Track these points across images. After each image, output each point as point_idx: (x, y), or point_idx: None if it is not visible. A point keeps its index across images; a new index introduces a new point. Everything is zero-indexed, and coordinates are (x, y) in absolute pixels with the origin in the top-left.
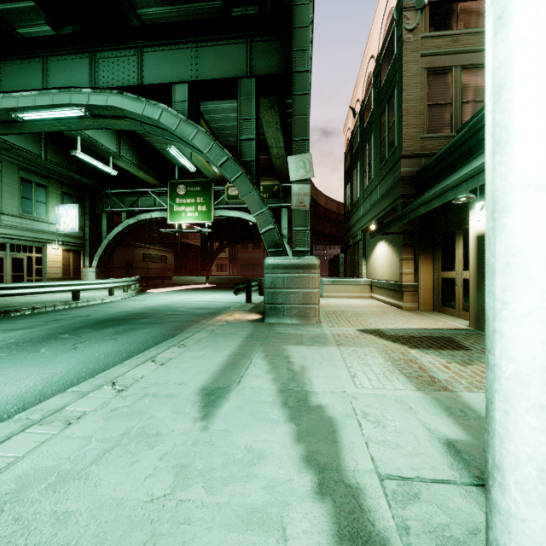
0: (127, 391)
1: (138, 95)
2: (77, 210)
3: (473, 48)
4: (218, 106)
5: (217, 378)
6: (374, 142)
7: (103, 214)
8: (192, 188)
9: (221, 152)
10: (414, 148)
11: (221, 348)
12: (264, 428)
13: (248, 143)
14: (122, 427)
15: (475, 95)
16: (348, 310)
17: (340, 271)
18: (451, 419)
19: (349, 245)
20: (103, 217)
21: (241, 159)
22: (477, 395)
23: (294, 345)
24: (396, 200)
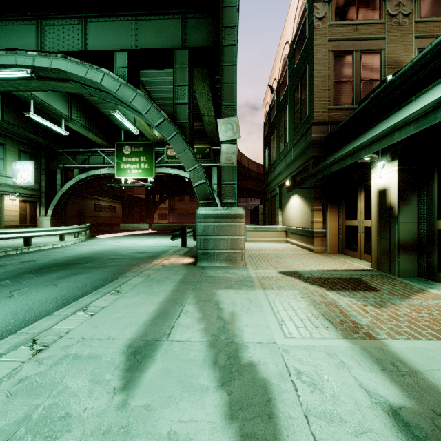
0: (46, 351)
1: (81, 60)
2: (32, 165)
3: (370, 36)
4: (158, 78)
5: (147, 330)
6: (289, 113)
7: (57, 170)
8: (136, 148)
9: (158, 113)
10: (322, 117)
11: (154, 294)
12: (191, 400)
13: (183, 107)
14: (24, 408)
15: (371, 75)
16: (269, 253)
17: (260, 219)
18: (386, 375)
19: (267, 198)
20: (57, 173)
21: (176, 121)
22: (401, 343)
23: (224, 289)
24: (308, 160)
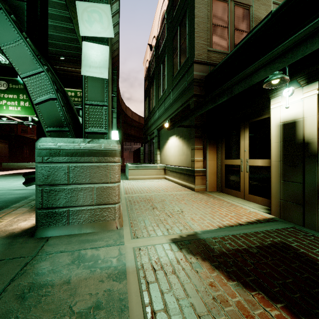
0: None
1: None
2: None
3: None
4: None
5: None
6: (168, 61)
7: None
8: (14, 85)
9: None
10: (203, 57)
11: None
12: None
13: None
14: None
15: (242, 26)
16: (151, 195)
17: (141, 158)
18: None
19: (147, 140)
20: None
21: None
22: None
23: None
24: (189, 99)
